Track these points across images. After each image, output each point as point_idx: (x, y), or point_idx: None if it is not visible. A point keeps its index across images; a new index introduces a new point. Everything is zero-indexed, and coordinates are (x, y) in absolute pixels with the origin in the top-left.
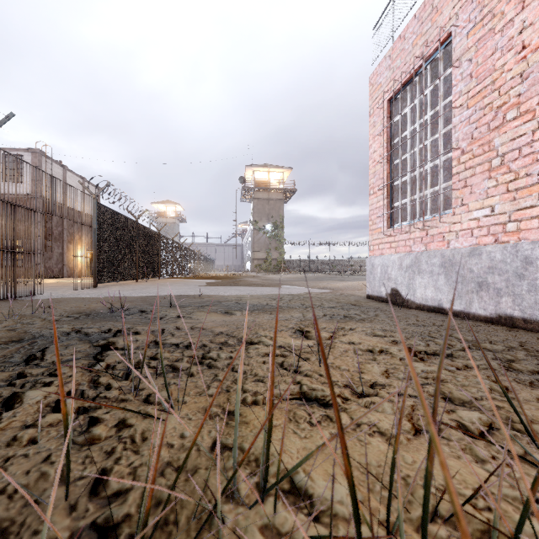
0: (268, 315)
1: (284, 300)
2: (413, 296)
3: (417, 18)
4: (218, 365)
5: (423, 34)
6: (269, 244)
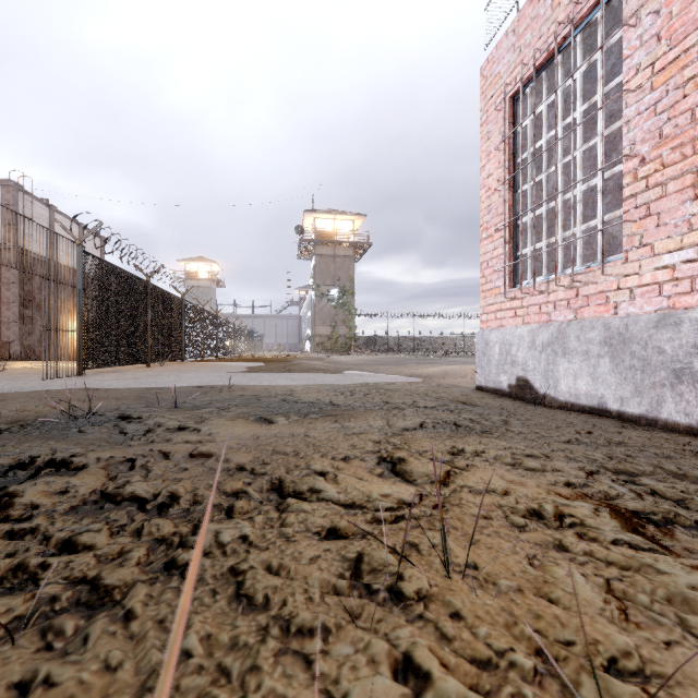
0: (331, 424)
1: (356, 395)
2: (555, 389)
3: None
4: (206, 575)
5: None
6: (335, 316)
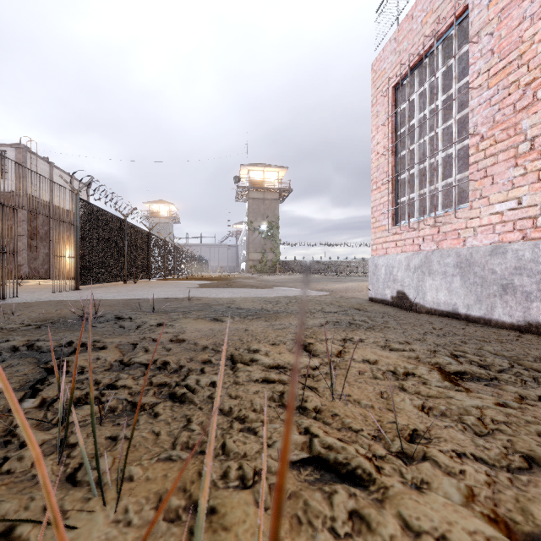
0: (263, 322)
1: (280, 303)
2: (423, 299)
3: None
4: (195, 399)
5: (434, 10)
6: (264, 245)
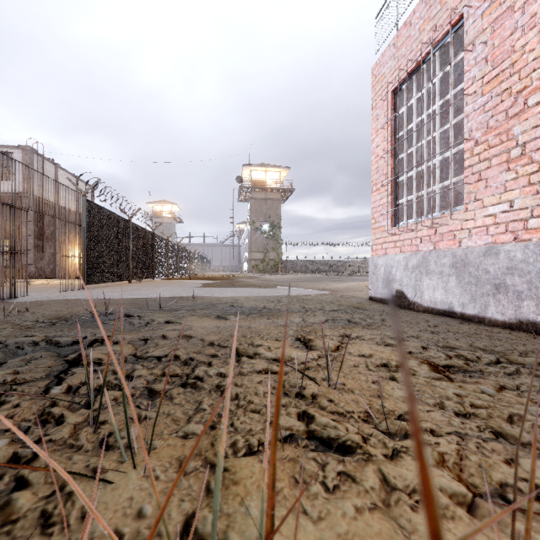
0: (265, 320)
1: (282, 302)
2: (421, 298)
3: (424, 2)
4: (205, 386)
5: (431, 18)
6: (266, 244)
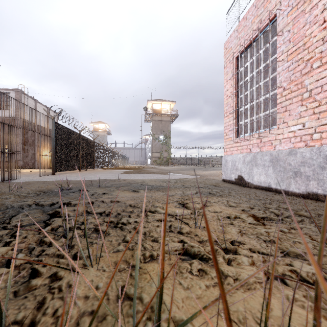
0: (161, 192)
1: (171, 182)
2: (252, 180)
3: (254, 6)
4: (127, 228)
5: (258, 15)
6: (161, 148)
